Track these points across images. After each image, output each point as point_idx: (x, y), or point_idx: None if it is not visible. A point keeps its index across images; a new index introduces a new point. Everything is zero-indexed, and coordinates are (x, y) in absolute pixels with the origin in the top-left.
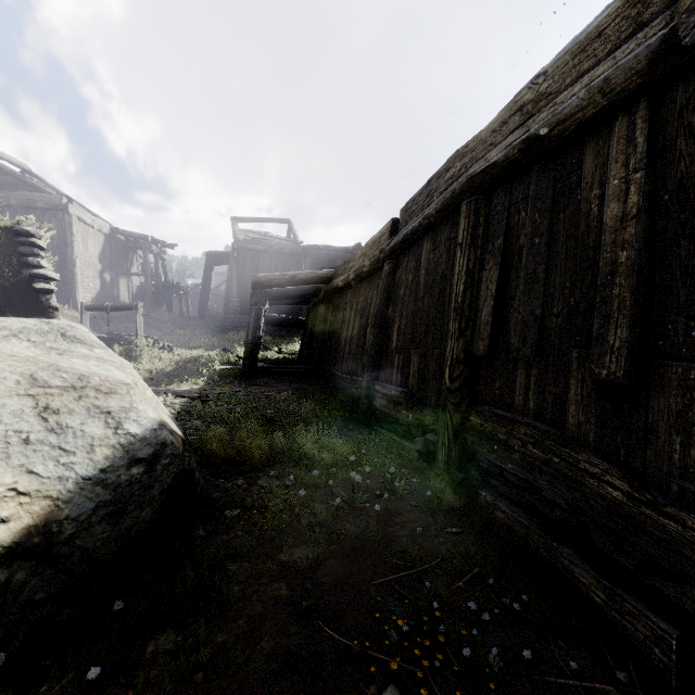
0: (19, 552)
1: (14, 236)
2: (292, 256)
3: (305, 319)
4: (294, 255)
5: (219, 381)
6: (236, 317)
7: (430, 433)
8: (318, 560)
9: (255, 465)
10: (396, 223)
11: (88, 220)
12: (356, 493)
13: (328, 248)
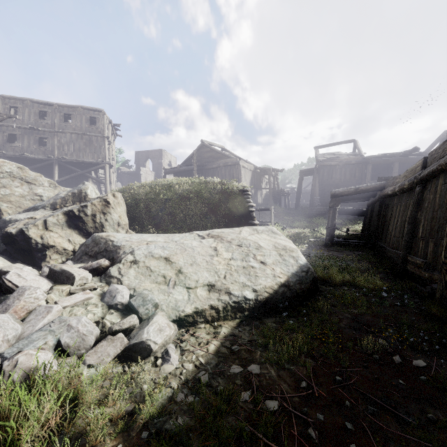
0: (284, 285)
1: (242, 192)
2: (356, 165)
3: (365, 210)
4: (358, 164)
5: (313, 247)
6: (318, 208)
7: (435, 284)
8: (362, 314)
9: (337, 284)
10: (427, 160)
11: (246, 166)
12: (383, 301)
13: (386, 155)
